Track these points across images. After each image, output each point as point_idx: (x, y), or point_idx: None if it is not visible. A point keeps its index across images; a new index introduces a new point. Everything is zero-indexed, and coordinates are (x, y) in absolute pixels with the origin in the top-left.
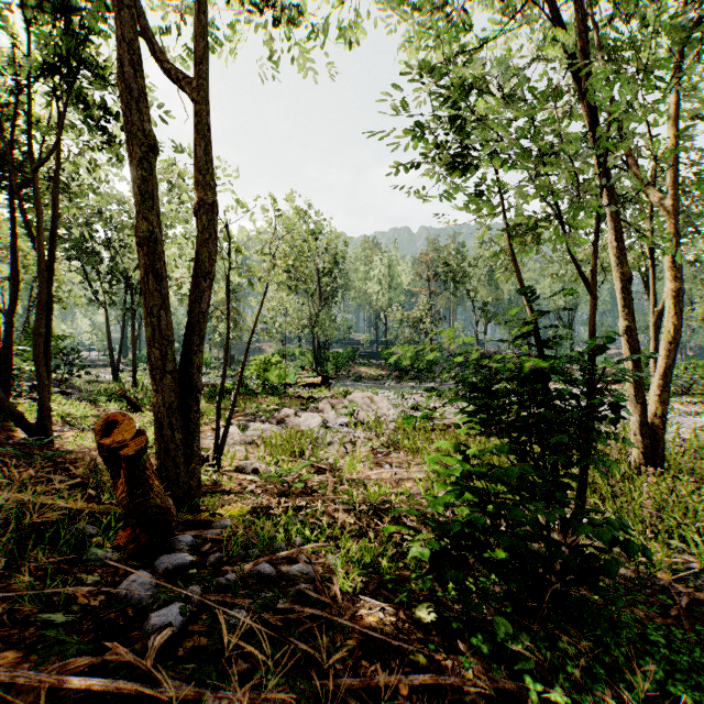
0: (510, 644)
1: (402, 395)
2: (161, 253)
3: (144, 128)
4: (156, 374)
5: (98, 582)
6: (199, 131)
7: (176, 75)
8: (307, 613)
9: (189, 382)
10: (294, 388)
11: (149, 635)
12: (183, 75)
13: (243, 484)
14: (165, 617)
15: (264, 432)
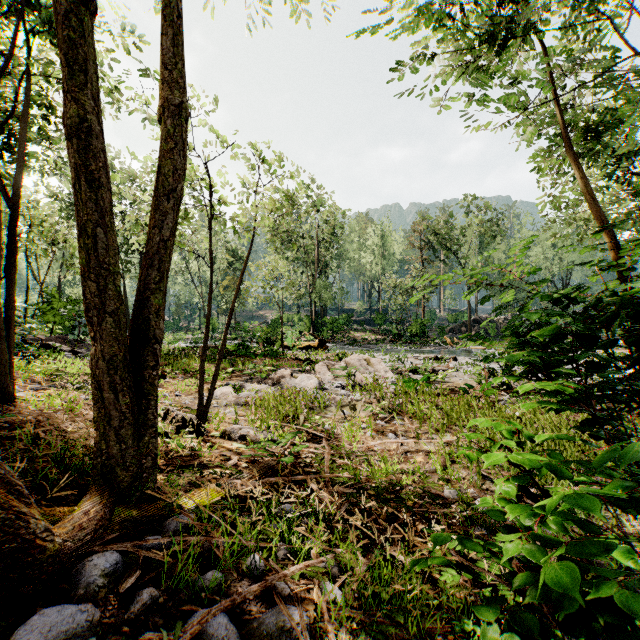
0: None
1: (398, 358)
2: (97, 151)
3: None
4: (93, 316)
5: None
6: (164, 19)
7: None
8: None
9: (144, 329)
10: (292, 351)
11: None
12: None
13: (226, 454)
14: None
15: (259, 393)
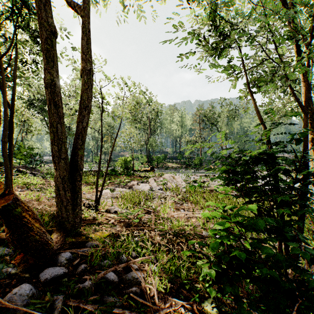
0: None
1: (188, 175)
2: (58, 92)
3: (47, 21)
4: (56, 160)
5: None
6: (83, 32)
7: (72, 6)
8: None
9: (75, 165)
10: (137, 172)
11: None
12: (75, 5)
13: (108, 219)
14: None
15: (122, 192)
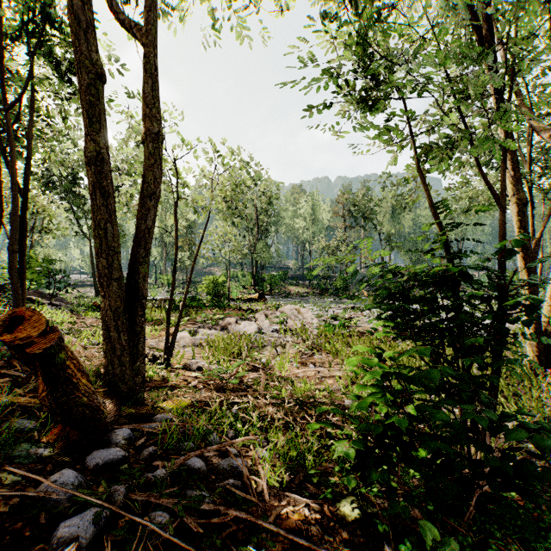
0: (439, 549)
1: (323, 308)
2: (107, 172)
3: (91, 57)
4: (104, 281)
5: (18, 482)
6: (146, 71)
7: (128, 25)
8: (231, 515)
9: (135, 289)
10: (236, 302)
11: (53, 549)
12: (133, 24)
13: (188, 380)
14: (75, 527)
15: (210, 337)
